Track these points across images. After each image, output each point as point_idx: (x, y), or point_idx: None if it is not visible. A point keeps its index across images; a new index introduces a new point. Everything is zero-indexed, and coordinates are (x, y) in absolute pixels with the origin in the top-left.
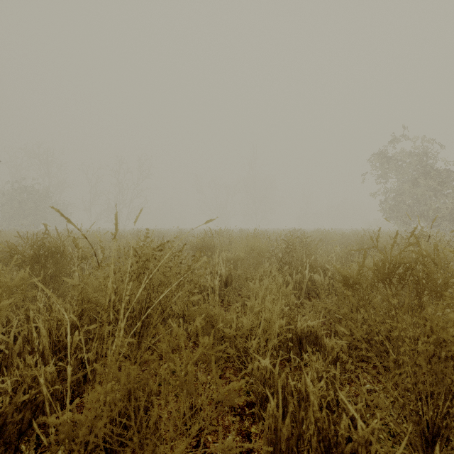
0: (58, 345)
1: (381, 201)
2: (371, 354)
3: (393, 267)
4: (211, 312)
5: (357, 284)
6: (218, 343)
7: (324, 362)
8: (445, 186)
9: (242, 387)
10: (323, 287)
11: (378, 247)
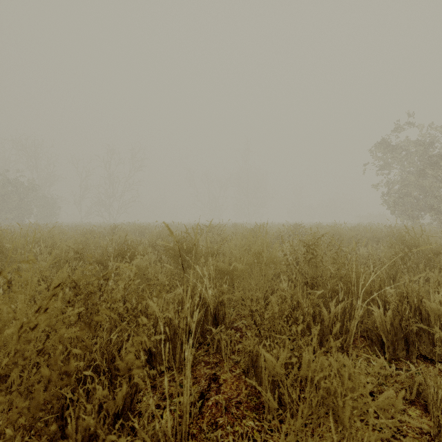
0: None
1: (383, 193)
2: None
3: None
4: None
5: None
6: None
7: None
8: None
9: None
10: (383, 327)
11: (430, 250)
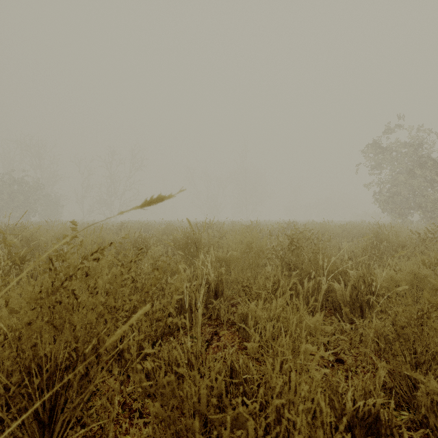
0: None
1: (375, 192)
2: None
3: None
4: (180, 391)
5: None
6: None
7: None
8: None
9: None
10: (344, 299)
11: (397, 243)
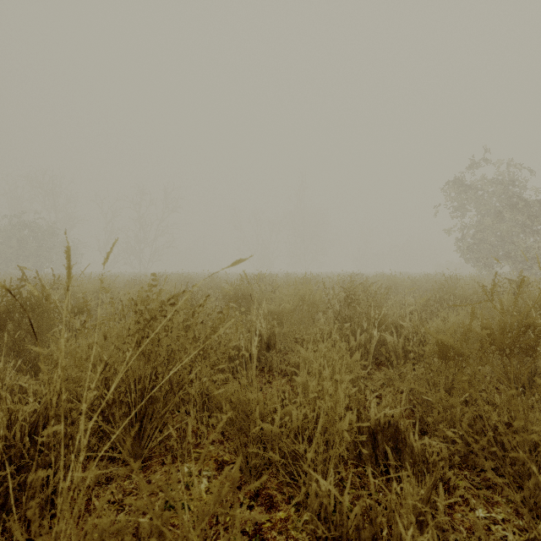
0: (9, 452)
1: (457, 239)
2: (503, 480)
3: (517, 331)
4: (243, 397)
5: (460, 355)
6: (255, 443)
7: (410, 469)
8: (536, 221)
9: (290, 514)
10: (396, 351)
11: (463, 297)
